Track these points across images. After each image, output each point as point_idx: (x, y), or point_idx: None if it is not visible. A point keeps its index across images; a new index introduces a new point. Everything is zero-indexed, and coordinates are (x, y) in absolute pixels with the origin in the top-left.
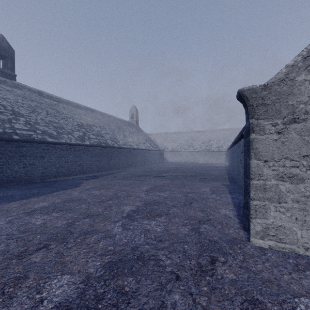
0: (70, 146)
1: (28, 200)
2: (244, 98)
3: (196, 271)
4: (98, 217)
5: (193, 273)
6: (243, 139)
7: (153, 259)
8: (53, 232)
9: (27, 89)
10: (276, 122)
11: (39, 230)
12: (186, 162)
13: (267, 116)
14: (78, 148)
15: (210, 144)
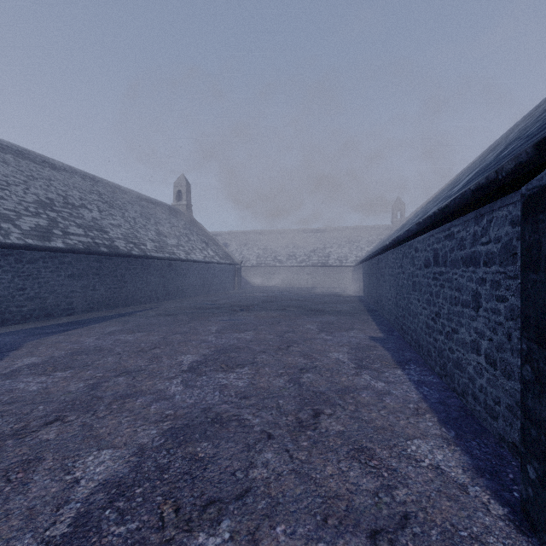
0: (6, 251)
1: None
2: None
3: None
4: None
5: None
6: (430, 233)
7: None
8: None
9: None
10: None
11: None
12: (283, 287)
13: None
14: (31, 257)
15: (327, 253)
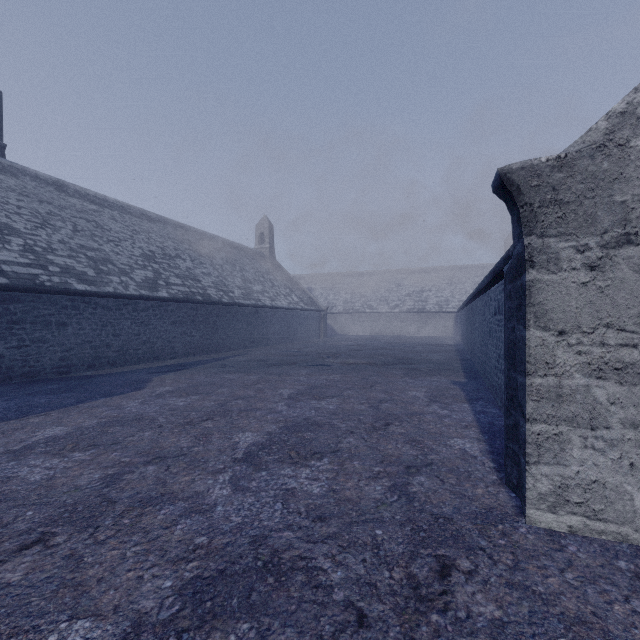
0: (126, 301)
1: (22, 422)
2: (511, 189)
3: (407, 600)
4: (177, 460)
5: (398, 606)
6: (497, 285)
7: (303, 569)
8: (66, 502)
9: (30, 177)
10: (585, 243)
11: (35, 496)
12: (374, 336)
13: (565, 230)
14: (144, 306)
15: (424, 297)
